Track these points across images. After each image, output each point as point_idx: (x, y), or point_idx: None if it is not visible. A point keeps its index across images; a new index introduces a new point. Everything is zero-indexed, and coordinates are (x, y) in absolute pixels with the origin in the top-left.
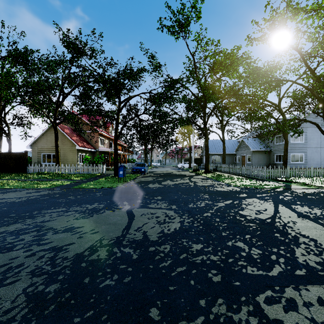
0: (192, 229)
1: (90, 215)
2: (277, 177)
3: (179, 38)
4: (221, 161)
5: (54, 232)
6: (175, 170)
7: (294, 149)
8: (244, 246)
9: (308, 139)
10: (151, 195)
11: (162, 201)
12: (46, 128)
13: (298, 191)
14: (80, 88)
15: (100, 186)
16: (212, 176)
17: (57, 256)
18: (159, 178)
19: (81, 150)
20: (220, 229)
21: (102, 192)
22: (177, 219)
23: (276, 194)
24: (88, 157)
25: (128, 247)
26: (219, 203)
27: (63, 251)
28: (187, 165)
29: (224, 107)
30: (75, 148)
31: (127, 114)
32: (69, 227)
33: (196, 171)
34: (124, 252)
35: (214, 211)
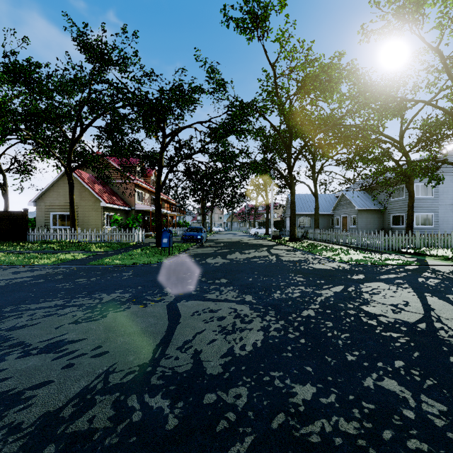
0: (287, 346)
1: (103, 314)
2: (401, 248)
3: (254, 38)
4: (312, 225)
5: (22, 353)
6: (246, 238)
7: (419, 207)
8: (402, 391)
9: (440, 193)
10: (210, 276)
11: (229, 287)
12: (58, 176)
13: (443, 270)
14: (105, 116)
15: (131, 262)
16: (302, 247)
17: (0, 423)
18: (222, 249)
19: (108, 208)
20: (340, 345)
21: (132, 271)
22: (256, 323)
23: (410, 274)
24: (119, 218)
25: (161, 393)
26: (324, 290)
27: (19, 406)
28: (262, 231)
29: (318, 145)
30: (99, 205)
31: (176, 154)
32: (55, 340)
33: (277, 239)
34: (149, 410)
35: (319, 306)
